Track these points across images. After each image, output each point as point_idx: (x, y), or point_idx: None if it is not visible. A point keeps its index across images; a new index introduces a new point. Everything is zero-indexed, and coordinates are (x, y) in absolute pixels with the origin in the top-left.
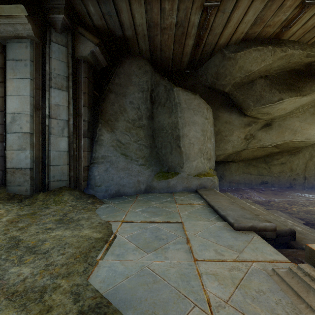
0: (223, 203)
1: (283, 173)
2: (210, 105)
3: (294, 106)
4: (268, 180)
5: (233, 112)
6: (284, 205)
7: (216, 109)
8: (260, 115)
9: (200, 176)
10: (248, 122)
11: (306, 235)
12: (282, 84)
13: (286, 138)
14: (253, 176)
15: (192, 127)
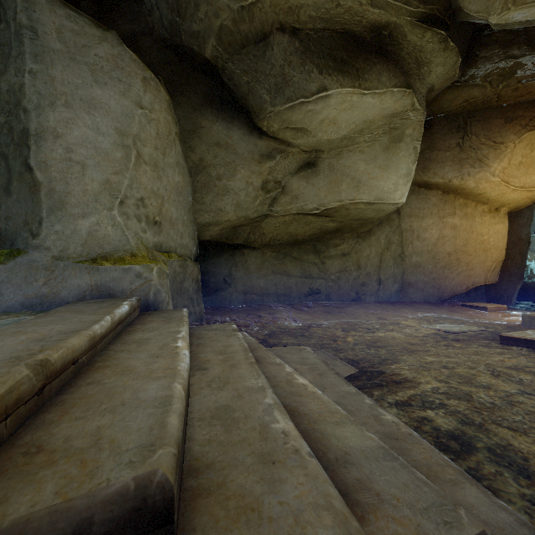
0: (17, 336)
1: (346, 273)
2: (179, 97)
3: (353, 120)
4: (321, 287)
5: (235, 123)
6: (335, 333)
7: (194, 108)
8: (291, 134)
9: (102, 263)
10: (268, 150)
11: (280, 473)
12: (327, 58)
13: (343, 196)
14: (294, 280)
15: (83, 114)
